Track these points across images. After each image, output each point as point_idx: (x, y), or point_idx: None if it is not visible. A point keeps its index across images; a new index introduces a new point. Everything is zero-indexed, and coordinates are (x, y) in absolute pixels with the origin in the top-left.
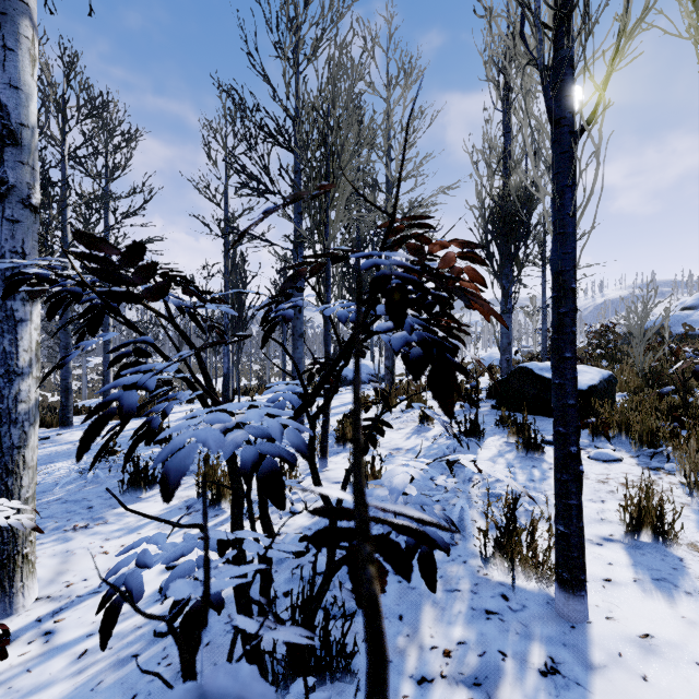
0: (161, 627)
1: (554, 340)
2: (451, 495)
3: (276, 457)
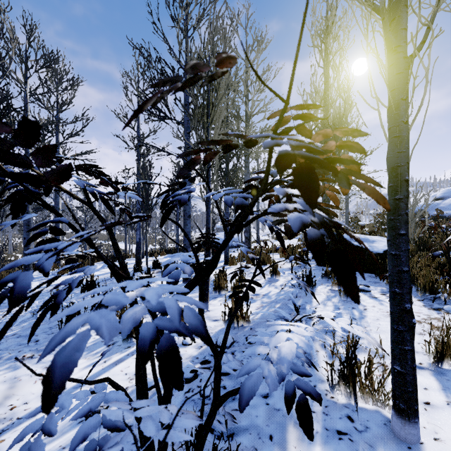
0: (80, 449)
1: (390, 220)
2: None
3: (174, 332)
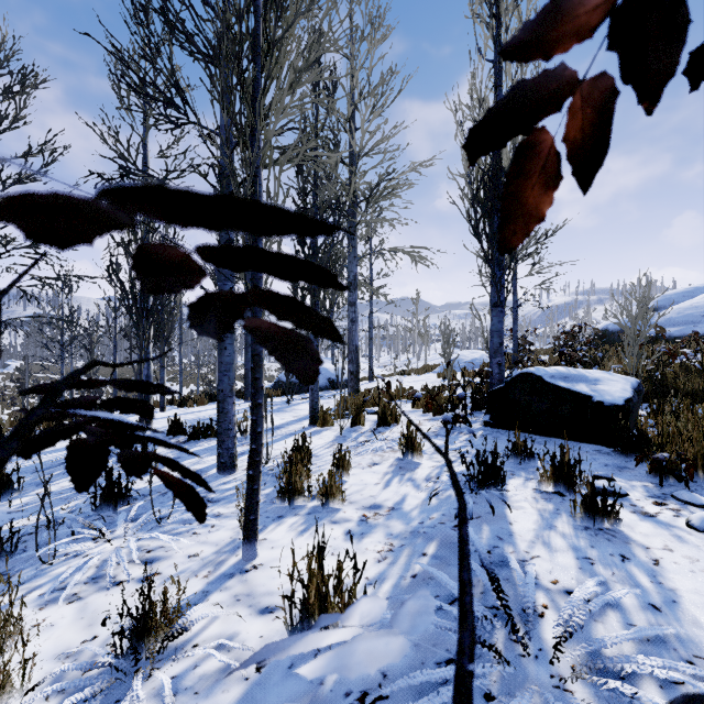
0: None
1: None
2: (530, 699)
3: None
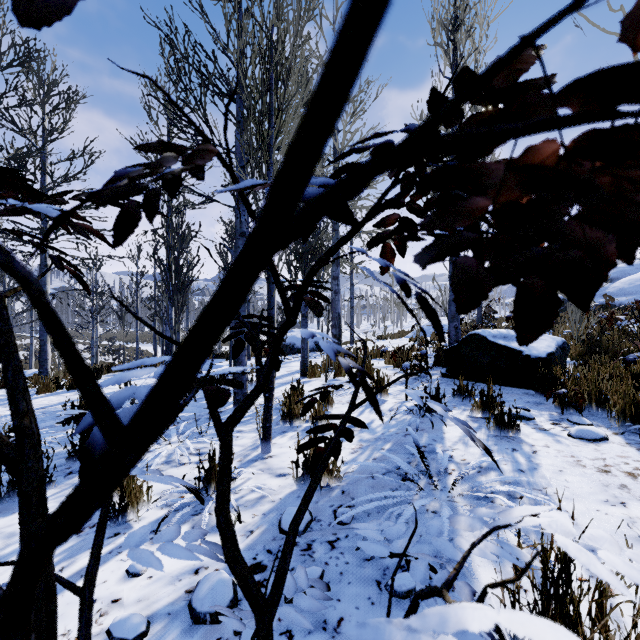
0: None
1: None
2: (431, 500)
3: None
